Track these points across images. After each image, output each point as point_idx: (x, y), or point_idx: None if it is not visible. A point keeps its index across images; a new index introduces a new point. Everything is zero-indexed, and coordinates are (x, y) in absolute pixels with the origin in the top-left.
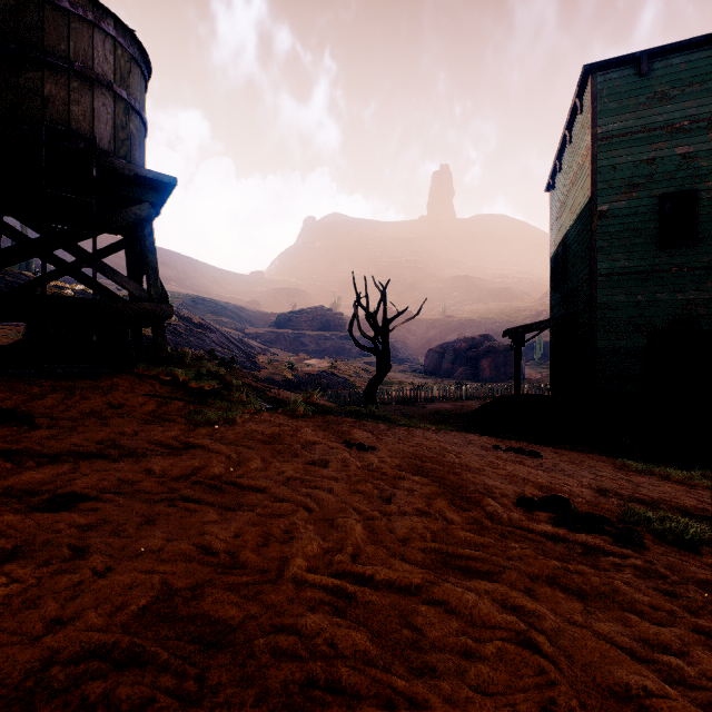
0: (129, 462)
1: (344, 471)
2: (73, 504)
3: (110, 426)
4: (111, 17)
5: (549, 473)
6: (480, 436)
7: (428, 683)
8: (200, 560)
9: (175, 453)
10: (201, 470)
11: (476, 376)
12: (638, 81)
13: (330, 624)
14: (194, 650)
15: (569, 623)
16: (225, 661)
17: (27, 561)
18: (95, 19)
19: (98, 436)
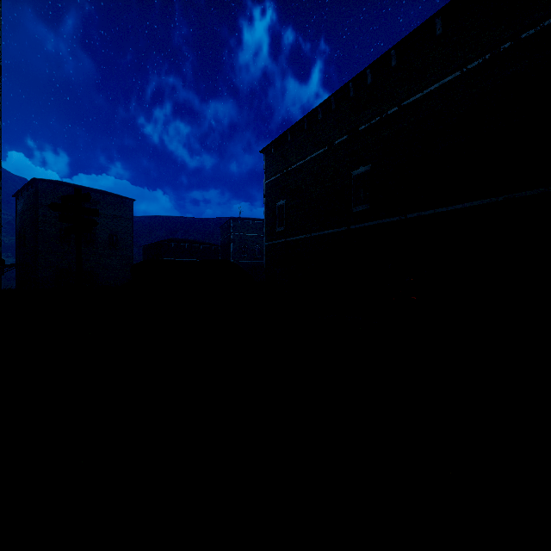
0: None
1: None
2: None
3: None
4: None
5: None
6: None
7: None
8: None
9: None
10: None
11: None
12: (53, 190)
13: None
14: None
15: None
16: None
17: None
18: None
19: None
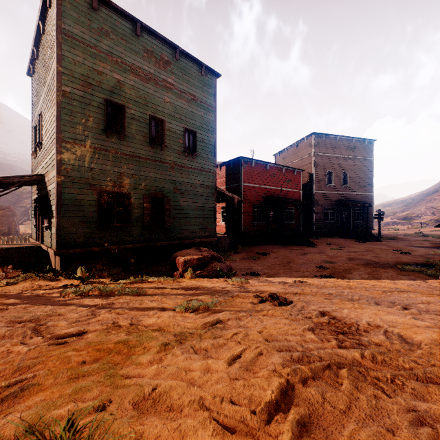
0: None
1: None
2: None
3: None
4: None
5: None
6: None
7: None
8: None
9: None
10: None
11: None
12: (92, 11)
13: None
14: None
15: None
16: None
17: None
18: None
19: None
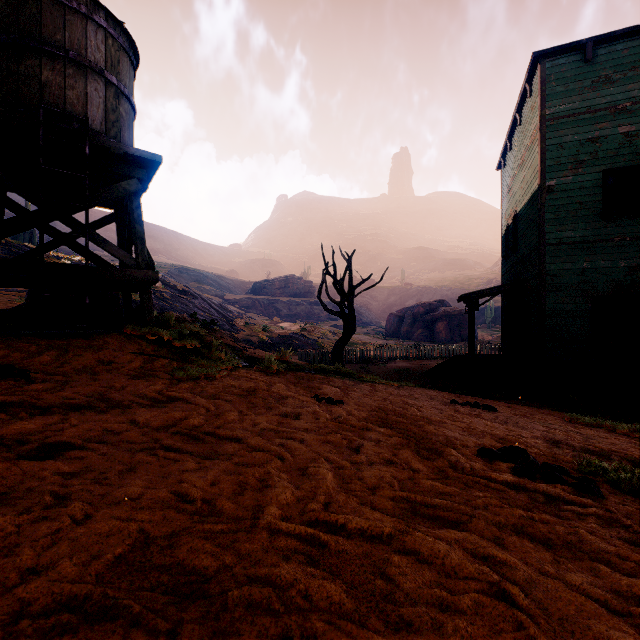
0: (115, 413)
1: (314, 422)
2: (60, 453)
3: (100, 381)
4: (103, 10)
5: (504, 425)
6: (438, 392)
7: (406, 639)
8: (178, 507)
9: (158, 405)
10: (182, 421)
11: (433, 338)
12: (583, 66)
13: (304, 575)
14: (167, 602)
15: (540, 574)
16: (198, 614)
17: (8, 508)
18: (88, 12)
19: (88, 390)
